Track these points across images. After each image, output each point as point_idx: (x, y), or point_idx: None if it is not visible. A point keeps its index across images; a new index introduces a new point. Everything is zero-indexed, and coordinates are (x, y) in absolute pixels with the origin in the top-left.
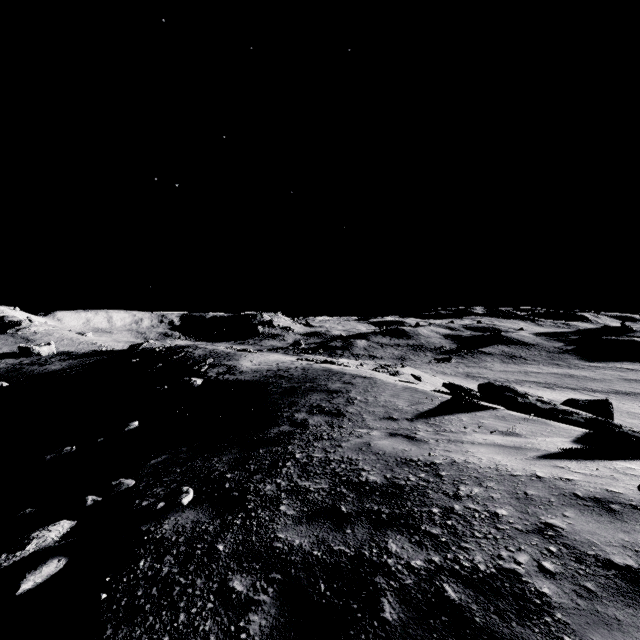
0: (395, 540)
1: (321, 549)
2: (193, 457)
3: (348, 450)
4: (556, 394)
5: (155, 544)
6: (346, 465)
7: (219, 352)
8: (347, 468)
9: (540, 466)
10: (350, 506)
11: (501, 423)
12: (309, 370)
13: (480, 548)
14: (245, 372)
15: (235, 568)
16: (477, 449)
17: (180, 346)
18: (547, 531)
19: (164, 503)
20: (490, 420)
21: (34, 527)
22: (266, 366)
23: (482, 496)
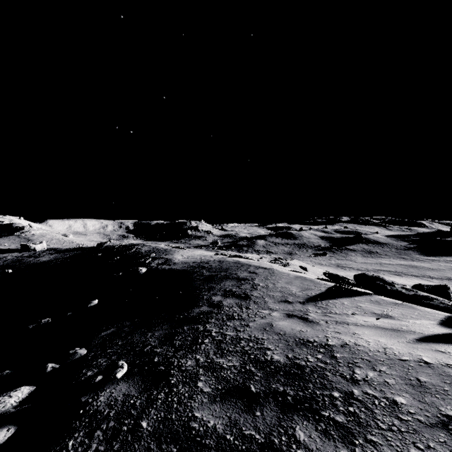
0: (302, 427)
1: (233, 433)
2: (133, 331)
3: (254, 329)
4: (403, 280)
5: (89, 417)
6: (253, 344)
7: (159, 248)
8: (254, 347)
9: (423, 350)
10: (258, 386)
11: (376, 307)
12: (223, 262)
13: (387, 443)
14: (177, 263)
15: (154, 450)
16: (362, 331)
17: (132, 244)
18: (451, 426)
19: (102, 376)
20: (366, 304)
21: (5, 388)
22: (192, 259)
23: (377, 381)
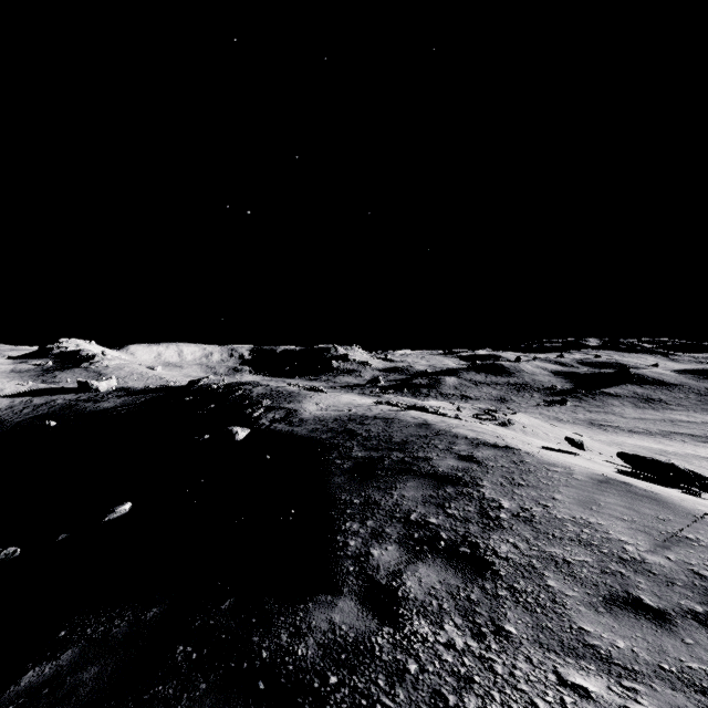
0: None
1: None
2: None
3: None
4: None
5: None
6: None
7: (281, 391)
8: None
9: None
10: None
11: None
12: (394, 424)
13: None
14: (305, 421)
15: None
16: None
17: (240, 383)
18: None
19: None
20: None
21: None
22: (334, 412)
23: None
